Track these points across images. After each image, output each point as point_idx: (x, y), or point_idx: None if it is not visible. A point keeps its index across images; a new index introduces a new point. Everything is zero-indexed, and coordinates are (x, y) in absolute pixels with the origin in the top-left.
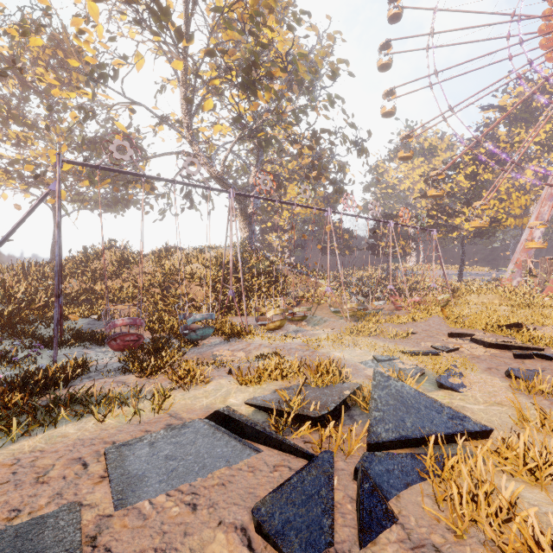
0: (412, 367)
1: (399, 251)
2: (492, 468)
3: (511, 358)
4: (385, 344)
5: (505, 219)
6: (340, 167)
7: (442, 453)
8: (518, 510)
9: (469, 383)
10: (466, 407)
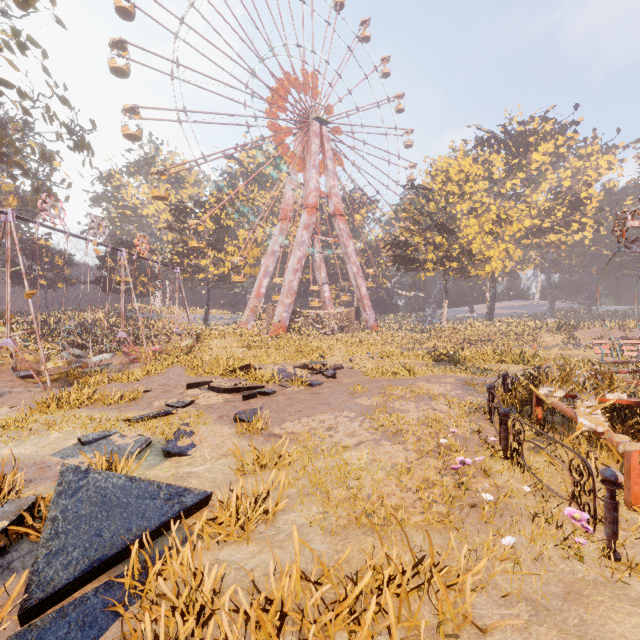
0: (136, 440)
1: (140, 289)
2: (200, 554)
3: (241, 400)
4: (104, 414)
5: (243, 266)
6: (43, 154)
7: (155, 552)
8: (225, 586)
9: (200, 440)
10: (192, 472)
